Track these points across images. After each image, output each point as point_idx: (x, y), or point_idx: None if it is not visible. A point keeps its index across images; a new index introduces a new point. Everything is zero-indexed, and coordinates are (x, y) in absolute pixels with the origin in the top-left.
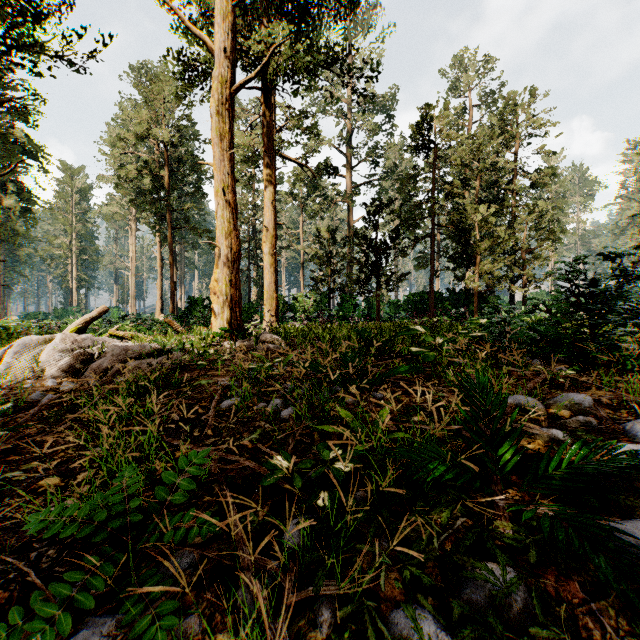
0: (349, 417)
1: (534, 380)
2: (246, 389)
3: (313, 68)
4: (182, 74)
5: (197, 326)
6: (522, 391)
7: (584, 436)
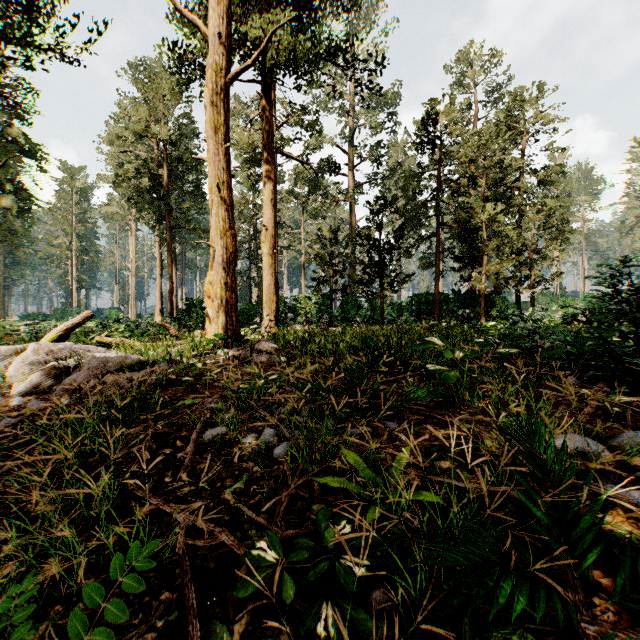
0: (358, 463)
1: (584, 410)
2: (234, 415)
3: (314, 60)
4: (177, 66)
5: (195, 329)
6: (581, 432)
7: None
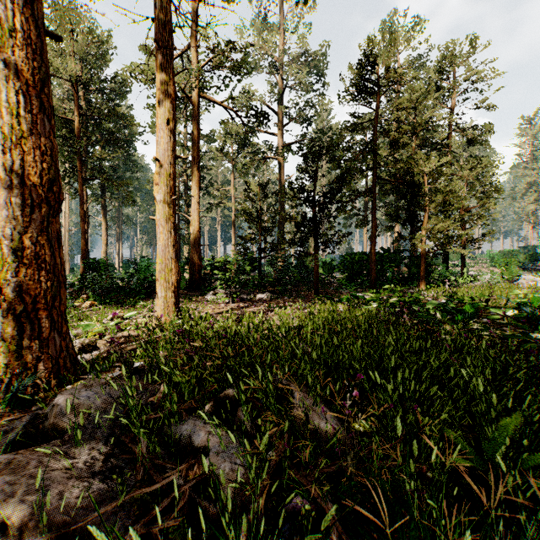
0: None
1: None
2: None
3: None
4: None
5: (91, 297)
6: None
7: None
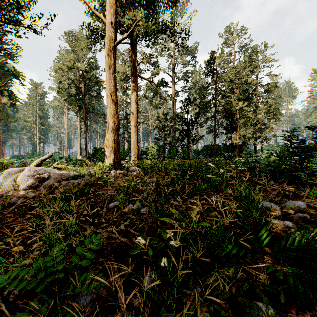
0: (176, 213)
1: (273, 193)
2: (122, 197)
3: (156, 33)
4: (90, 36)
5: (98, 162)
6: (268, 200)
7: (303, 225)
